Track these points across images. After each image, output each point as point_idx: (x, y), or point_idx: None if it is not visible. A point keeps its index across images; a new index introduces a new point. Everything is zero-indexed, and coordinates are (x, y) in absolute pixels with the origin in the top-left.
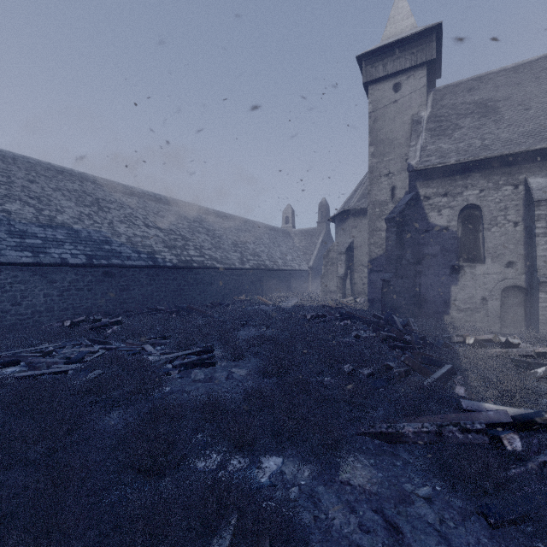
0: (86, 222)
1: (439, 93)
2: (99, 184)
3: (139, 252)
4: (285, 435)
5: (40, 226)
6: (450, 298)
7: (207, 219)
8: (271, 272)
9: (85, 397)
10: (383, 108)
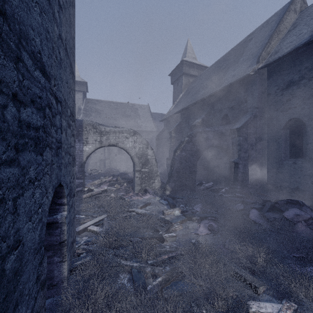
0: None
1: (87, 100)
2: None
3: None
4: None
5: None
6: (88, 163)
7: None
8: None
9: None
10: None
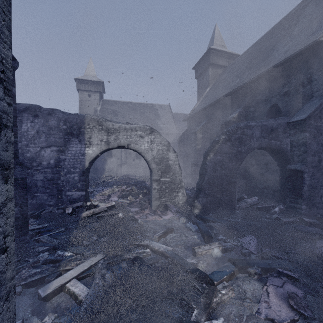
0: None
1: (104, 102)
2: None
3: None
4: None
5: None
6: (104, 168)
7: None
8: None
9: None
10: (84, 101)
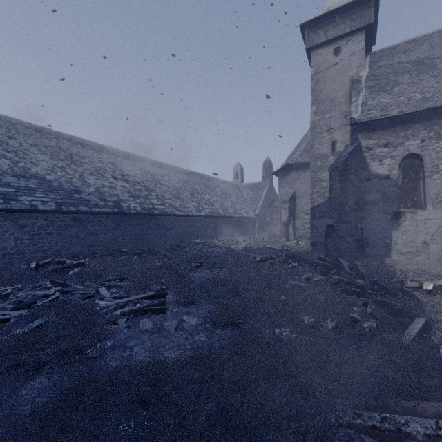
0: (59, 174)
1: (376, 56)
2: (74, 142)
3: (106, 200)
4: (244, 441)
5: (14, 176)
6: (391, 242)
7: (168, 173)
8: (223, 219)
9: (5, 360)
10: (324, 71)
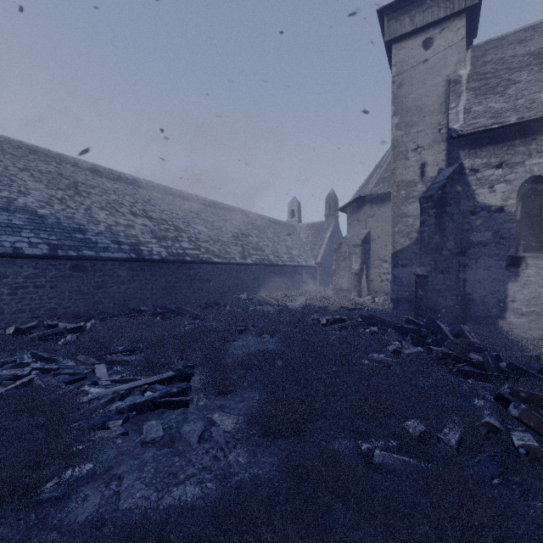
0: (56, 207)
1: (480, 49)
2: (81, 167)
3: (120, 243)
4: None
5: None
6: (507, 299)
7: (205, 210)
8: (275, 268)
9: None
10: (410, 70)
